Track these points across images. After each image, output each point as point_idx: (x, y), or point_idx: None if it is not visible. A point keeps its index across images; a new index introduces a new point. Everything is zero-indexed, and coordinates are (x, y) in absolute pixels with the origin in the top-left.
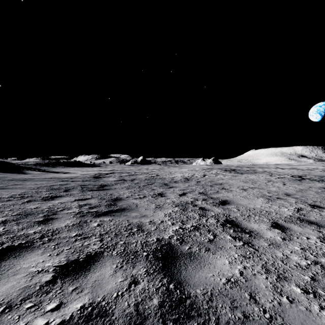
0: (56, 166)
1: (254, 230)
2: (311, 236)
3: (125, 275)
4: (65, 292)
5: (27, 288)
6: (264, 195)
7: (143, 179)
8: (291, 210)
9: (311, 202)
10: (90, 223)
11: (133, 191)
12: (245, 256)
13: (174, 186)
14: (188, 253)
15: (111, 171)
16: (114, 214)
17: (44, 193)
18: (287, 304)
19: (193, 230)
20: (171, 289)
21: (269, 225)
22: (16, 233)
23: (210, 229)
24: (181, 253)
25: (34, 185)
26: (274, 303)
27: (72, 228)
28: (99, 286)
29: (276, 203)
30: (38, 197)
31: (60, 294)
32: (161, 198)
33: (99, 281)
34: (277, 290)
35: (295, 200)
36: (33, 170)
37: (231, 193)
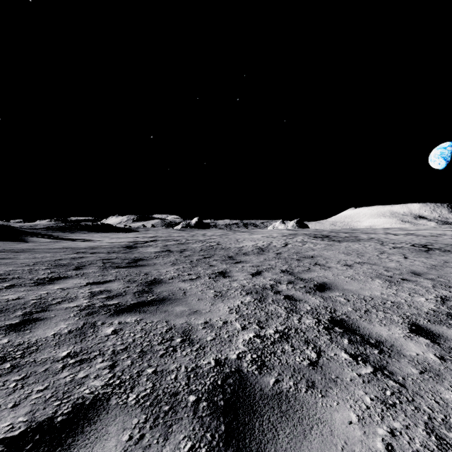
0: (75, 231)
1: (384, 339)
2: None
3: None
4: None
5: None
6: (381, 275)
7: (197, 250)
8: (432, 300)
9: None
10: (101, 328)
11: (181, 269)
12: (384, 400)
13: (244, 260)
14: (274, 395)
15: (152, 238)
16: (146, 308)
17: (42, 272)
18: None
19: (280, 340)
20: None
21: (406, 329)
22: None
23: (308, 338)
24: (262, 394)
25: (31, 259)
26: None
27: (66, 339)
28: None
29: (403, 288)
30: (28, 280)
31: None
32: (223, 280)
33: None
34: None
35: (431, 282)
36: (40, 237)
37: (330, 272)
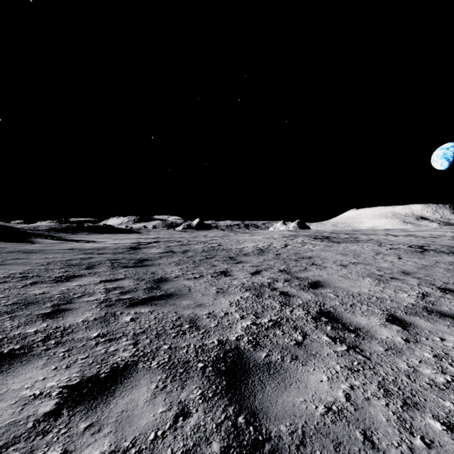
0: (77, 232)
1: (362, 326)
2: (446, 337)
3: (169, 402)
4: (73, 432)
5: (14, 425)
6: (372, 274)
7: (199, 251)
8: (413, 296)
9: (441, 284)
10: (120, 317)
11: (185, 268)
12: (351, 368)
13: (244, 261)
14: (265, 364)
15: (155, 239)
16: (156, 302)
17: (57, 271)
18: (422, 451)
19: (272, 326)
20: (240, 424)
21: (383, 319)
22: (8, 333)
23: (297, 326)
24: (255, 363)
25: (44, 260)
26: (403, 448)
27: (93, 324)
28: (128, 420)
29: (390, 285)
30: (47, 277)
31: (65, 435)
32: (225, 279)
33: (128, 412)
34: (405, 426)
35: (417, 281)
36: (45, 238)
37: (325, 271)
